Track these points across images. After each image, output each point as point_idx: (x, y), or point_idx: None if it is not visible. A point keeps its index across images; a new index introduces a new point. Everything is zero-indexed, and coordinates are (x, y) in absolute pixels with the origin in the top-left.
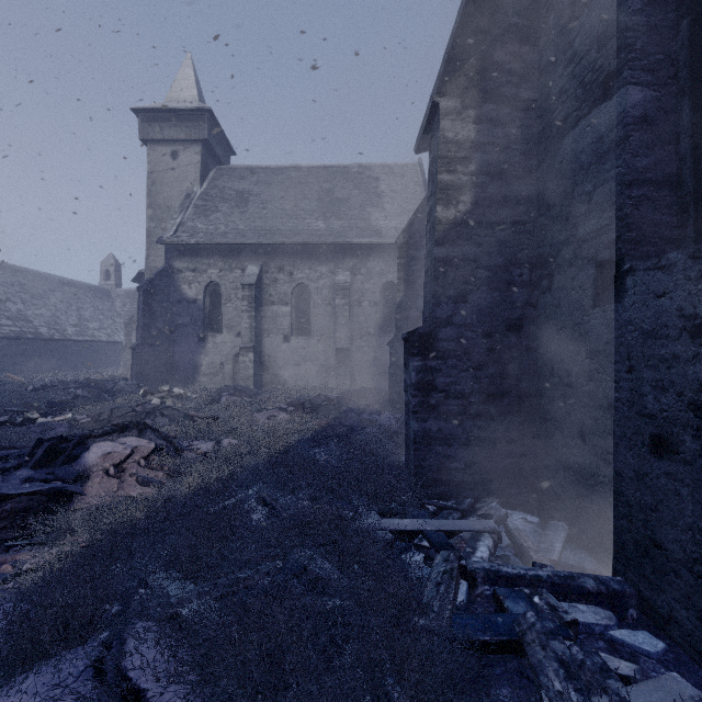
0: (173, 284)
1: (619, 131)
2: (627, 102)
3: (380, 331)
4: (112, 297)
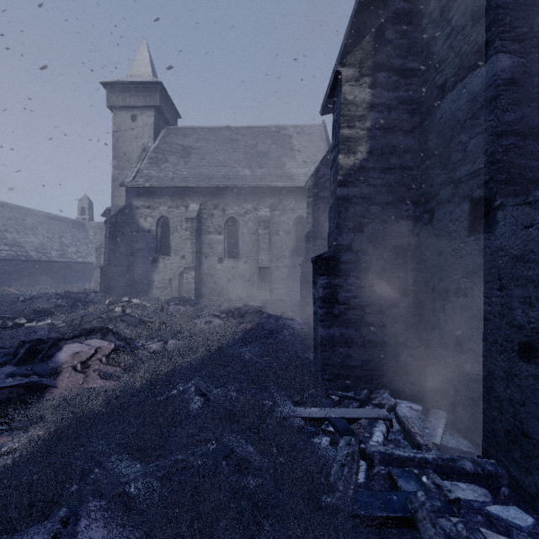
0: (133, 218)
1: (491, 91)
2: (498, 67)
3: (292, 255)
4: (86, 228)
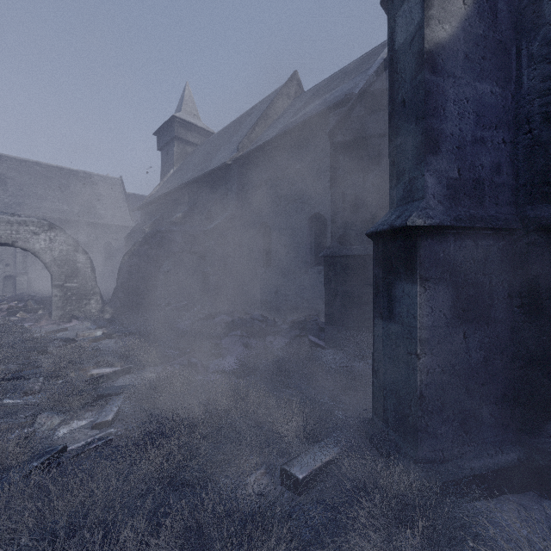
0: None
1: None
2: None
3: (103, 265)
4: None
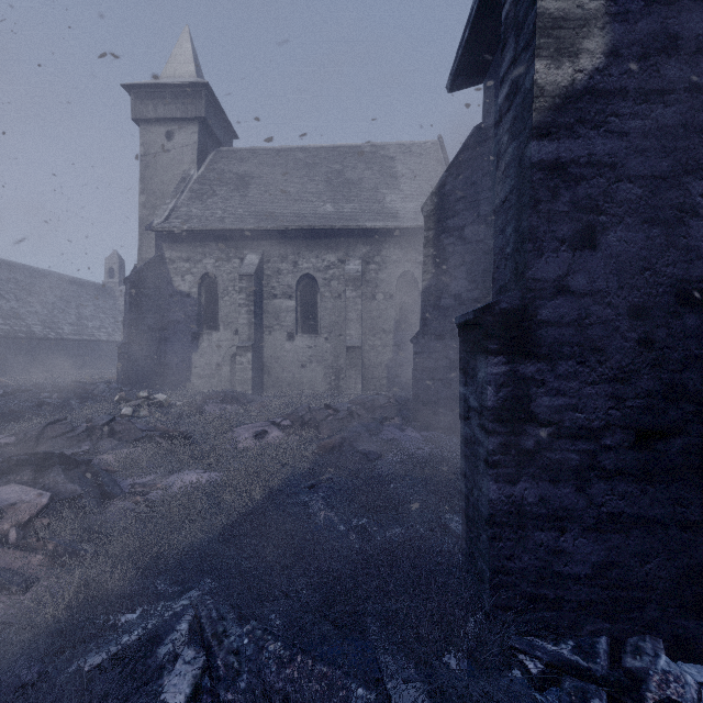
0: (165, 276)
1: None
2: None
3: (396, 328)
4: (115, 296)
